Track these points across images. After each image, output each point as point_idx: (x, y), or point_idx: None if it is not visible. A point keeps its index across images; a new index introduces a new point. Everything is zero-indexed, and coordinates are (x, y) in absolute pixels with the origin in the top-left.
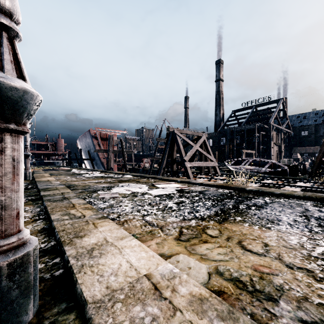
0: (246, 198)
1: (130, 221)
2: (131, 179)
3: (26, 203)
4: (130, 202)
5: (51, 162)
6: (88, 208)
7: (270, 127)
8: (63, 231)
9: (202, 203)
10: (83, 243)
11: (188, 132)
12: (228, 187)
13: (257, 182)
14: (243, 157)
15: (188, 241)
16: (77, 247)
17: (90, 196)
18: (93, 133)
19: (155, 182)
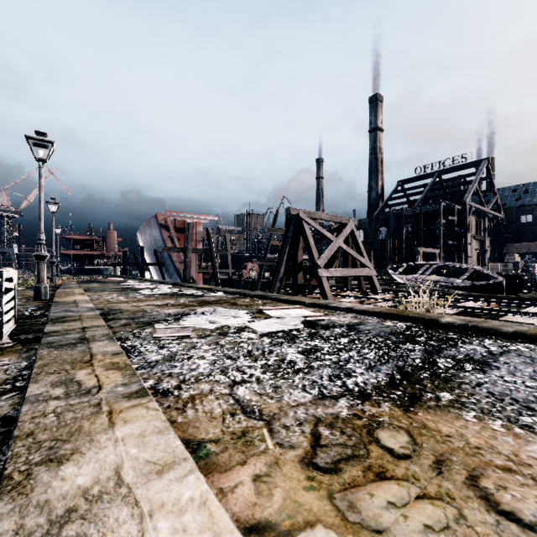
0: (446, 342)
1: (202, 401)
2: (223, 300)
3: (9, 349)
4: (211, 348)
5: (97, 268)
6: (118, 367)
7: (465, 208)
8: (28, 436)
9: (357, 352)
10: (54, 486)
11: (324, 216)
12: (403, 316)
13: (453, 306)
14: (419, 260)
15: (336, 470)
16: (27, 507)
17: (138, 334)
18: (163, 221)
19: (264, 305)
